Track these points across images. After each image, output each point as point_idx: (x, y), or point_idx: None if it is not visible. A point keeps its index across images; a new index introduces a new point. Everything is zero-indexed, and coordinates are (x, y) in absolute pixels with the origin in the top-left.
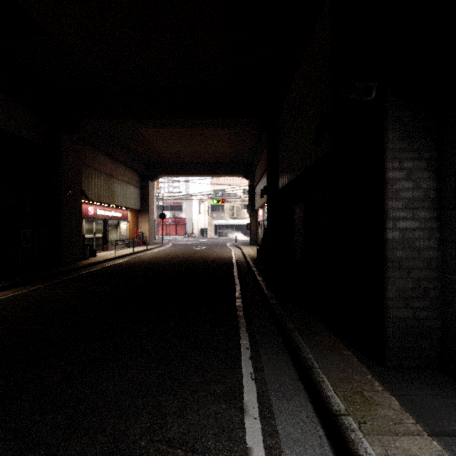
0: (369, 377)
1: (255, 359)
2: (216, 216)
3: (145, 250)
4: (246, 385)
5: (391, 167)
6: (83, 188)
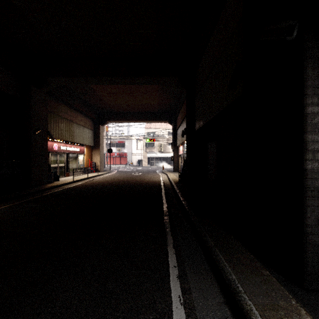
0: (293, 302)
1: (182, 278)
2: (149, 151)
3: (97, 175)
4: (176, 312)
5: (311, 102)
6: (49, 129)
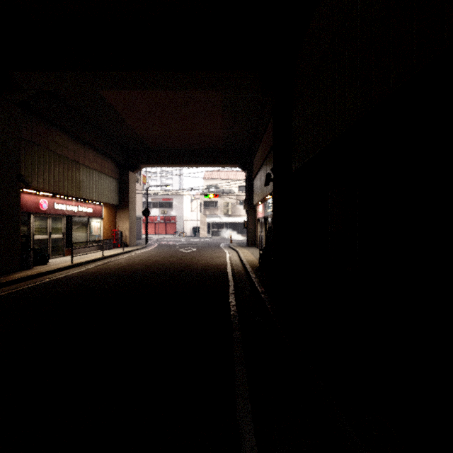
0: None
1: None
2: (210, 213)
3: (120, 253)
4: None
5: None
6: (28, 173)
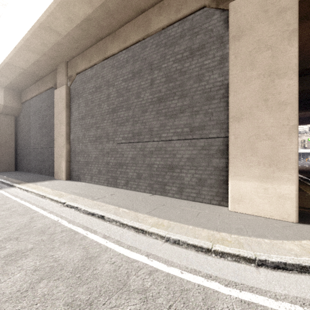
0: None
1: None
2: None
3: None
4: None
5: None
6: None
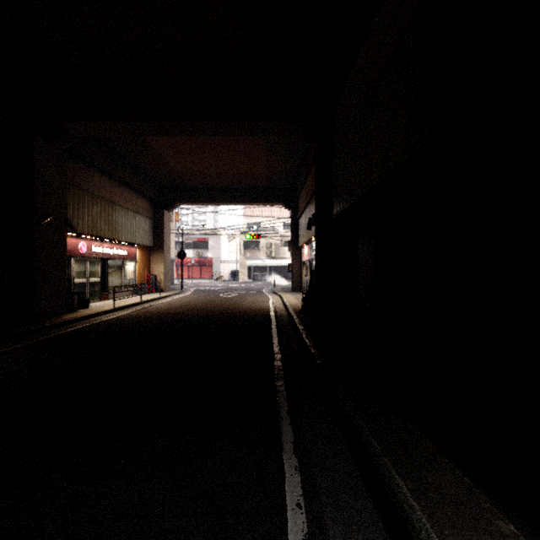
0: None
1: None
2: (250, 255)
3: (157, 298)
4: None
5: None
6: (70, 217)
